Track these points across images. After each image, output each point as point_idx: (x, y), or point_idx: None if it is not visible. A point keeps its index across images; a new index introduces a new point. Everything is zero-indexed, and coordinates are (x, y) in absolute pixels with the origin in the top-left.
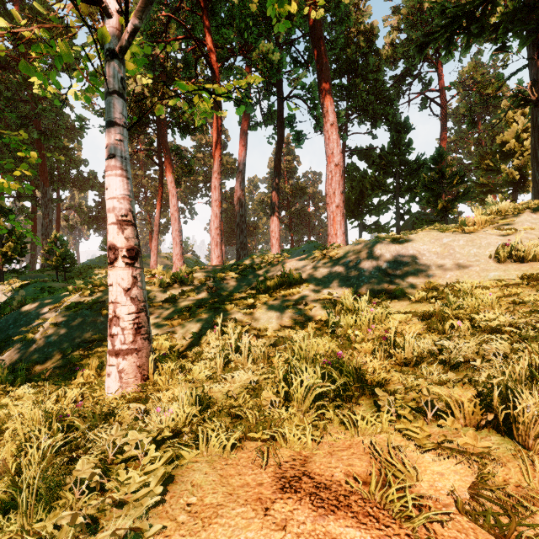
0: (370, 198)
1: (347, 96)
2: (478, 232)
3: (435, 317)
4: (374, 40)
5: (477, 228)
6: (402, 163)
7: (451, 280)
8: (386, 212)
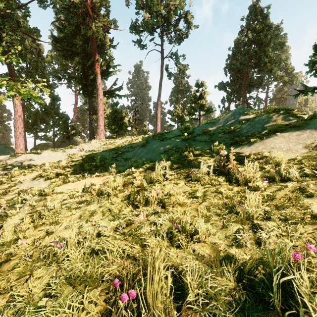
0: (40, 123)
1: (26, 75)
2: (58, 151)
3: (40, 167)
4: (41, 54)
5: (58, 151)
6: (56, 112)
7: (49, 161)
8: (49, 133)
